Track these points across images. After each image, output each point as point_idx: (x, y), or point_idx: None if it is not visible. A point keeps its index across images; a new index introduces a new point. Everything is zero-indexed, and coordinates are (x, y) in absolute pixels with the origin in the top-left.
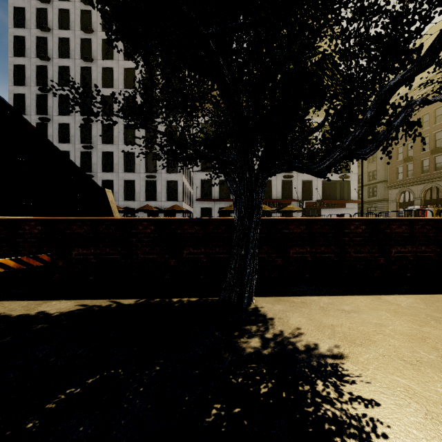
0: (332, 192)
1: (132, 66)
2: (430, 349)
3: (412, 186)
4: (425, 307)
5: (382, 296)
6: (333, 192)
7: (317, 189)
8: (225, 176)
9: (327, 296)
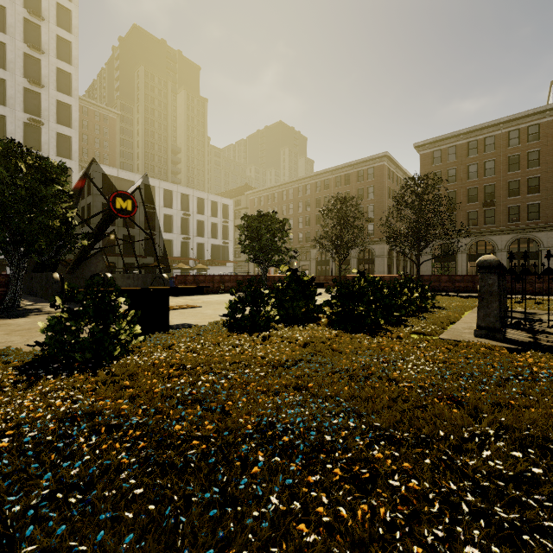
0: (217, 254)
1: (1, 75)
2: None
3: None
4: None
5: None
6: (218, 254)
7: (208, 251)
8: (260, 266)
9: None
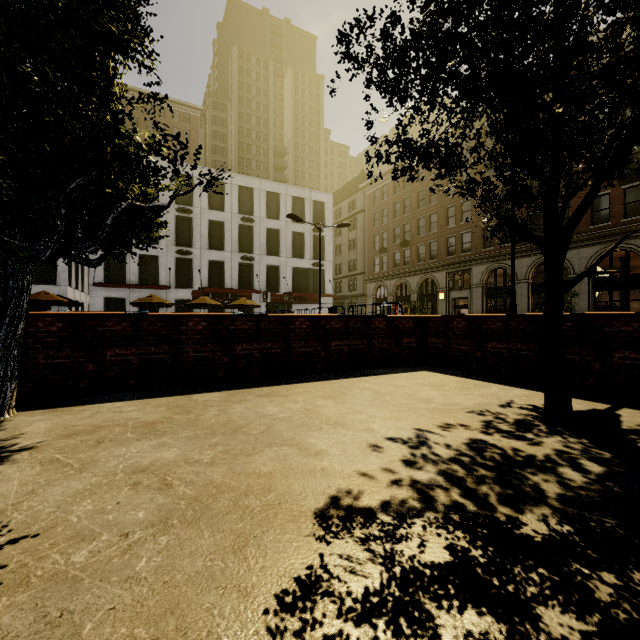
0: (304, 283)
1: None
2: (144, 430)
3: (387, 280)
4: (218, 399)
5: (195, 395)
6: (306, 283)
7: (285, 278)
8: None
9: (128, 401)
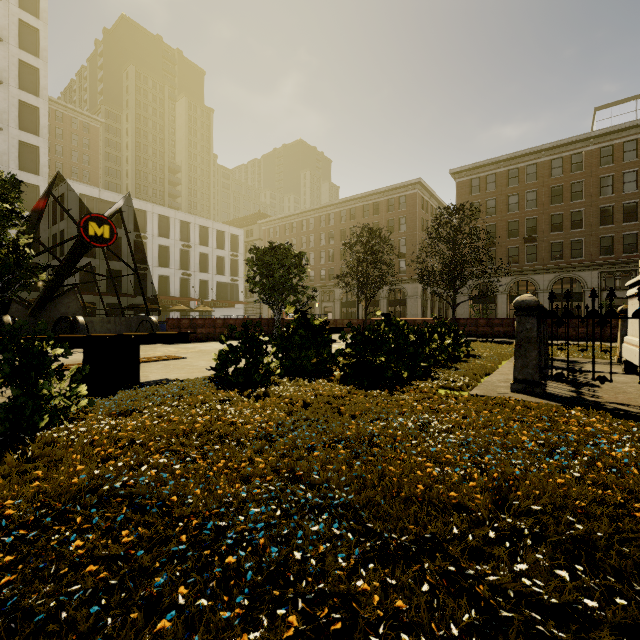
0: (225, 293)
1: None
2: None
3: None
4: None
5: None
6: (226, 293)
7: (213, 289)
8: (272, 308)
9: None
